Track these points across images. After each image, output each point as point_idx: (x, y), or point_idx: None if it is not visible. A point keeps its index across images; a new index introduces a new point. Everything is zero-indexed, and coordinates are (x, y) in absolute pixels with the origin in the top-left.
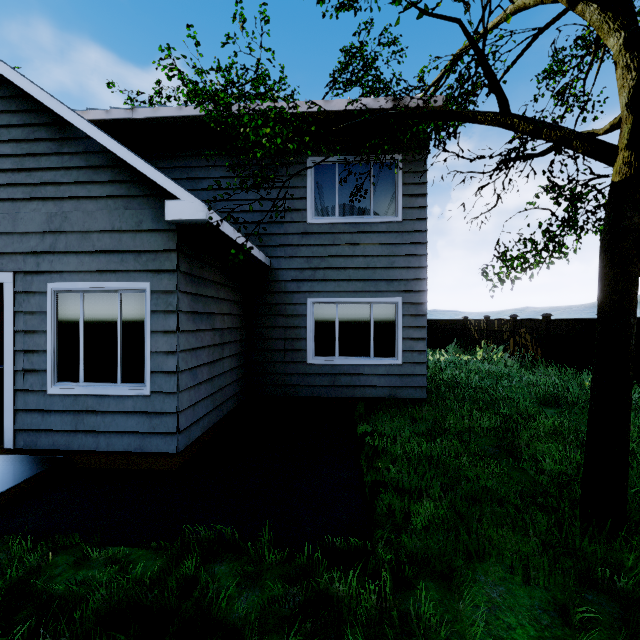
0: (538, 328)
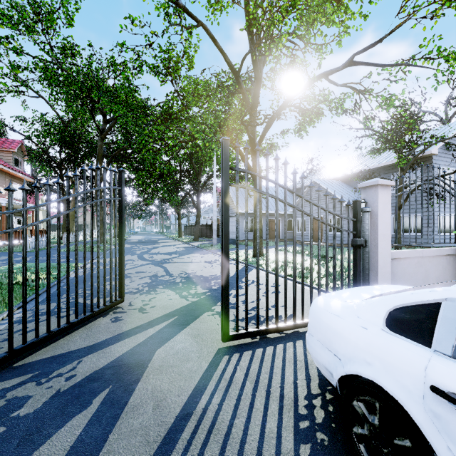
0: None
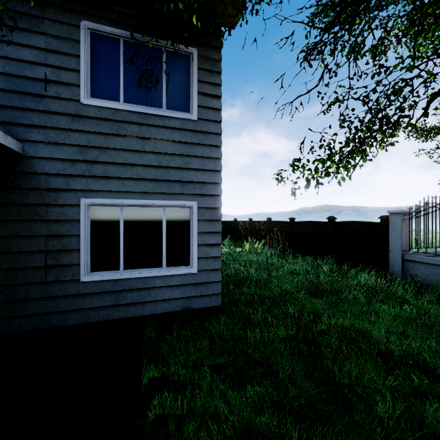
0: (286, 227)
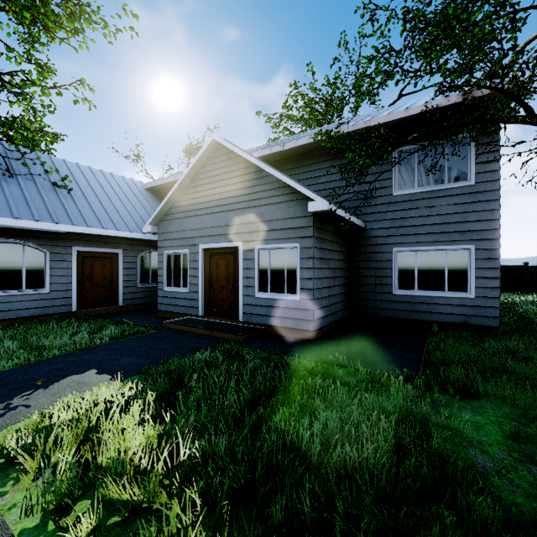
0: None
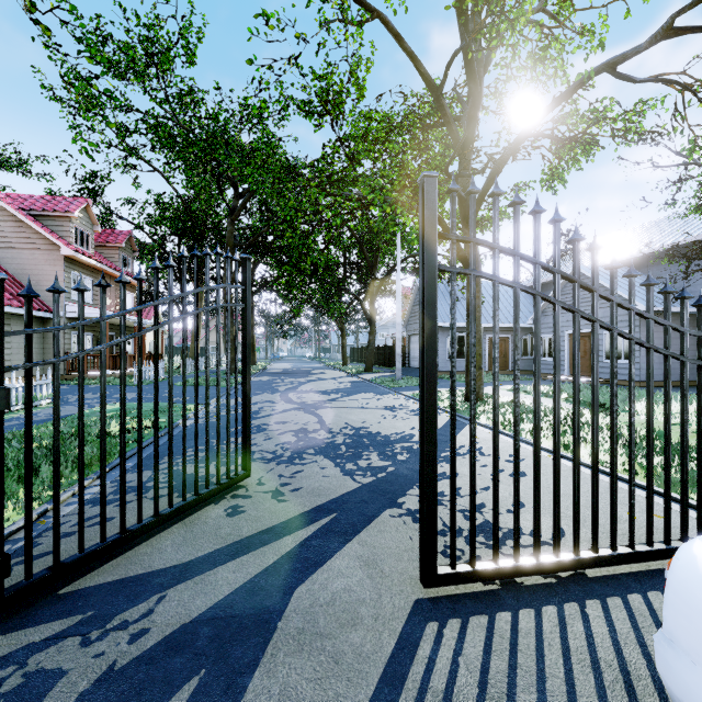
0: None
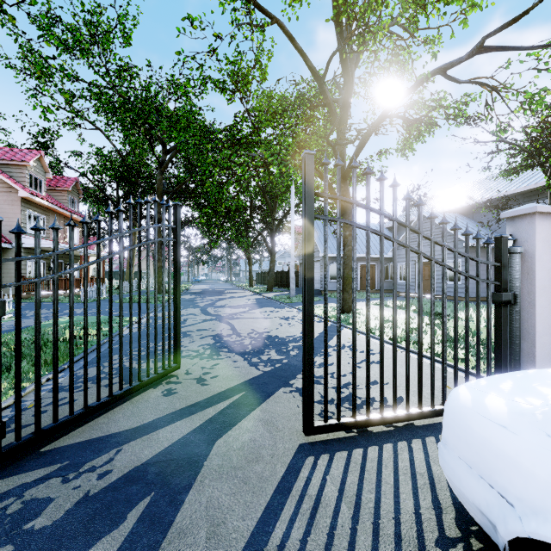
0: None
